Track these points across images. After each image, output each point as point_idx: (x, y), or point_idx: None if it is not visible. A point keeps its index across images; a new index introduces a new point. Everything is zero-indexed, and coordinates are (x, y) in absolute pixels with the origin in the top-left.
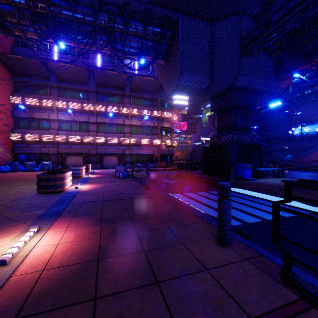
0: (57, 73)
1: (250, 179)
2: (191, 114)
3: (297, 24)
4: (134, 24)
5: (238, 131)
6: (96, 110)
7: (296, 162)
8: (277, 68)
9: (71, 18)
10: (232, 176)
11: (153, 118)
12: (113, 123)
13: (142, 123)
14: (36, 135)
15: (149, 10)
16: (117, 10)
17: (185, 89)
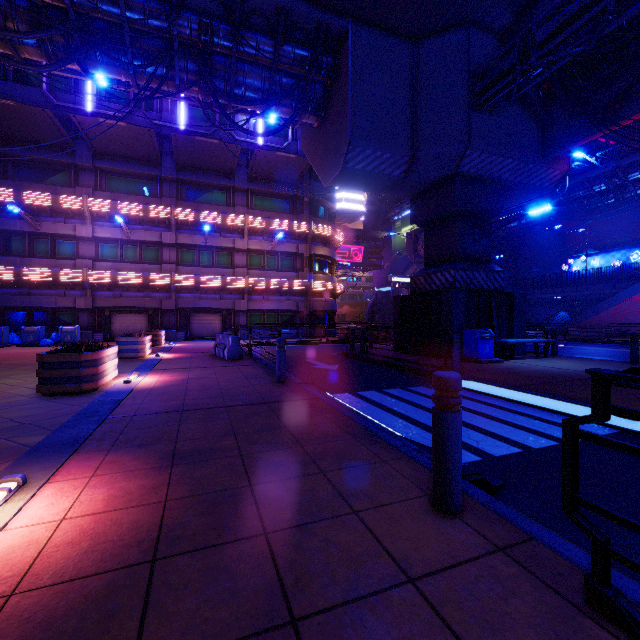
0: (93, 140)
1: (490, 361)
2: (371, 229)
3: (584, 47)
4: (254, 39)
5: (466, 264)
6: (175, 219)
7: (577, 327)
8: (542, 138)
9: (118, 20)
10: (455, 356)
11: (294, 236)
12: (212, 246)
13: (273, 247)
14: (47, 270)
15: (286, 10)
16: (218, 8)
17: (359, 176)
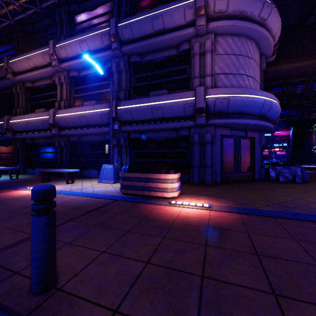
0: None
1: None
2: None
3: None
4: None
5: None
6: None
7: None
8: None
9: None
10: None
11: None
12: None
13: None
14: None
15: None
16: None
17: None
